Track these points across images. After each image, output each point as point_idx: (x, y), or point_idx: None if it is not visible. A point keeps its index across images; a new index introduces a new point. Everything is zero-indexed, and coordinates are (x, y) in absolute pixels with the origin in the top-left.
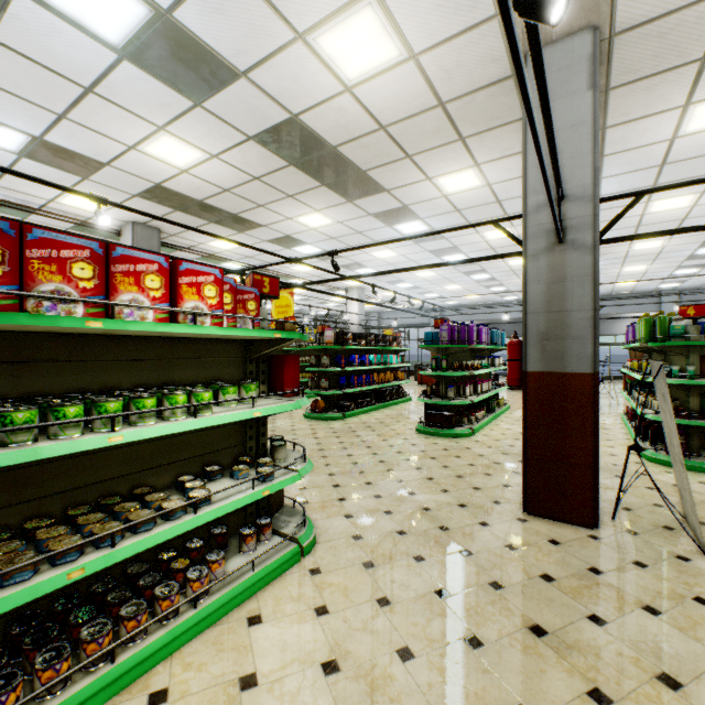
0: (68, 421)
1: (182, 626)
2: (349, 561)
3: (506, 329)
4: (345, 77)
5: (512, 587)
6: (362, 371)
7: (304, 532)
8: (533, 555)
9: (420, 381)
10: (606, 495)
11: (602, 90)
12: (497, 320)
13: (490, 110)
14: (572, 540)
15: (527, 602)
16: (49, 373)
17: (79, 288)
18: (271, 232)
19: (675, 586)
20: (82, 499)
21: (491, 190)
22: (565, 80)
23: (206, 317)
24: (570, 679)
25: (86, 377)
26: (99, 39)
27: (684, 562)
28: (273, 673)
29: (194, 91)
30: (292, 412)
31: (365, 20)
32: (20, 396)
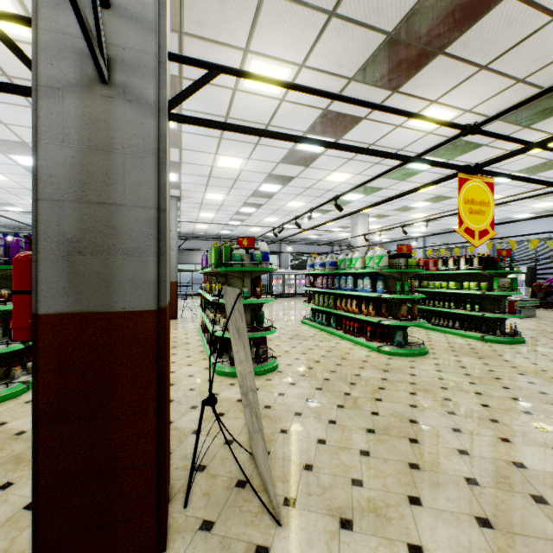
0: None
1: None
2: None
3: None
4: None
5: None
6: None
7: None
8: None
9: None
10: (181, 449)
11: None
12: None
13: None
14: None
15: None
16: None
17: None
18: None
19: None
20: None
21: None
22: None
23: None
24: None
25: None
26: None
27: None
28: None
29: None
30: None
31: None
32: None
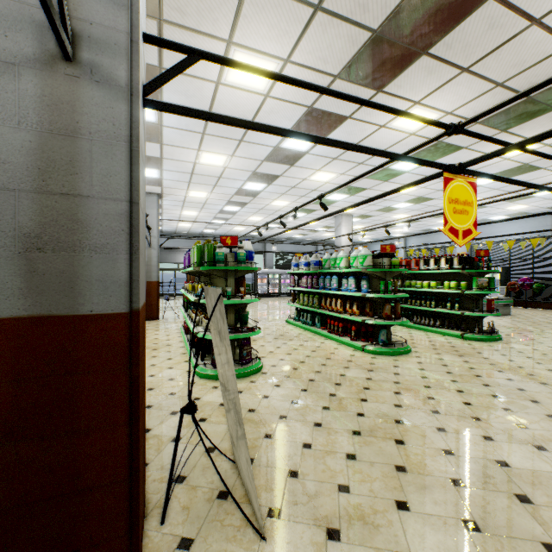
0: None
1: None
2: None
3: None
4: None
5: None
6: None
7: None
8: None
9: None
10: (159, 459)
11: None
12: None
13: None
14: None
15: None
16: None
17: None
18: None
19: None
20: None
21: None
22: None
23: None
24: None
25: None
26: None
27: None
28: None
29: None
30: None
31: None
32: None
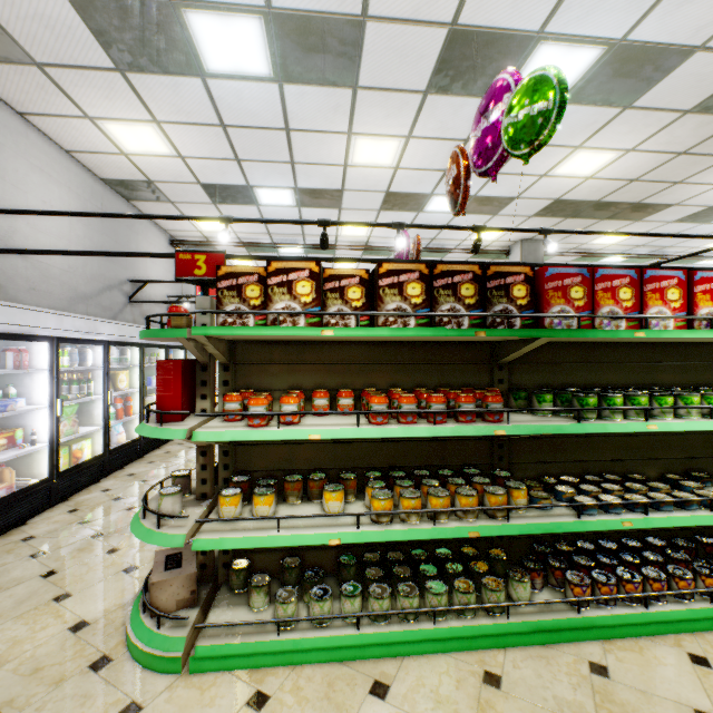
0: (618, 408)
1: (701, 611)
2: None
3: None
4: None
5: None
6: None
7: None
8: None
9: None
10: None
11: None
12: None
13: None
14: None
15: None
16: (569, 372)
17: (622, 307)
18: (682, 210)
19: None
20: (588, 470)
21: None
22: None
23: None
24: None
25: (591, 376)
26: None
27: None
28: None
29: (626, 97)
30: None
31: None
32: (554, 387)
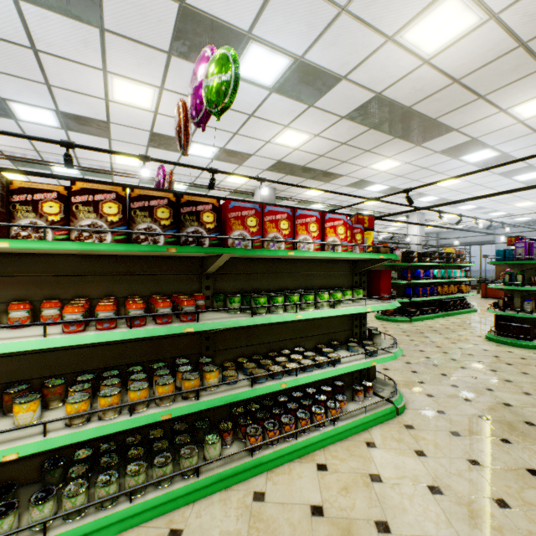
0: (279, 304)
1: (328, 433)
2: (436, 427)
3: None
4: (424, 54)
5: None
6: (426, 284)
7: (396, 398)
8: None
9: (483, 295)
10: None
11: None
12: None
13: None
14: None
15: None
16: (259, 280)
17: (283, 234)
18: (349, 179)
19: None
20: (272, 349)
21: None
22: None
23: (338, 247)
24: None
25: (273, 282)
26: (261, 86)
27: None
28: (391, 479)
29: (309, 98)
30: None
31: (447, 7)
32: (249, 290)
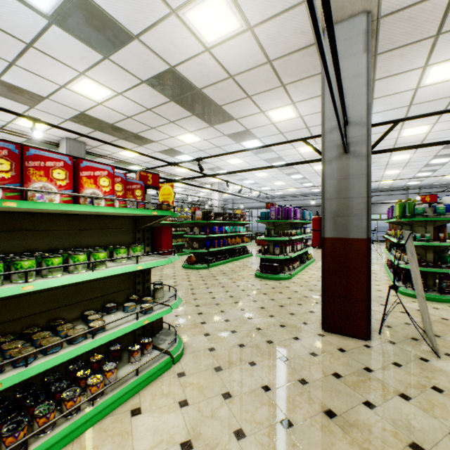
0: None
1: (81, 419)
2: (205, 366)
3: (313, 210)
4: (205, 41)
5: (314, 383)
6: (221, 237)
7: (175, 347)
8: (328, 360)
9: (258, 243)
10: (375, 317)
11: (372, 55)
12: (307, 204)
13: (301, 66)
14: (353, 348)
15: (323, 393)
16: None
17: None
18: (160, 146)
19: (420, 379)
20: (9, 330)
21: (303, 120)
22: (349, 46)
23: (101, 200)
24: (351, 449)
25: (13, 242)
26: (34, 8)
27: (425, 362)
28: None
29: (103, 48)
30: (174, 264)
31: (217, 1)
32: None
